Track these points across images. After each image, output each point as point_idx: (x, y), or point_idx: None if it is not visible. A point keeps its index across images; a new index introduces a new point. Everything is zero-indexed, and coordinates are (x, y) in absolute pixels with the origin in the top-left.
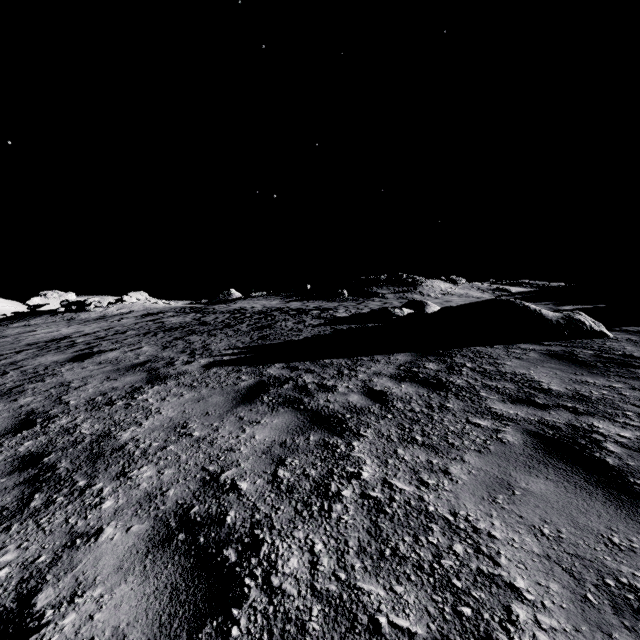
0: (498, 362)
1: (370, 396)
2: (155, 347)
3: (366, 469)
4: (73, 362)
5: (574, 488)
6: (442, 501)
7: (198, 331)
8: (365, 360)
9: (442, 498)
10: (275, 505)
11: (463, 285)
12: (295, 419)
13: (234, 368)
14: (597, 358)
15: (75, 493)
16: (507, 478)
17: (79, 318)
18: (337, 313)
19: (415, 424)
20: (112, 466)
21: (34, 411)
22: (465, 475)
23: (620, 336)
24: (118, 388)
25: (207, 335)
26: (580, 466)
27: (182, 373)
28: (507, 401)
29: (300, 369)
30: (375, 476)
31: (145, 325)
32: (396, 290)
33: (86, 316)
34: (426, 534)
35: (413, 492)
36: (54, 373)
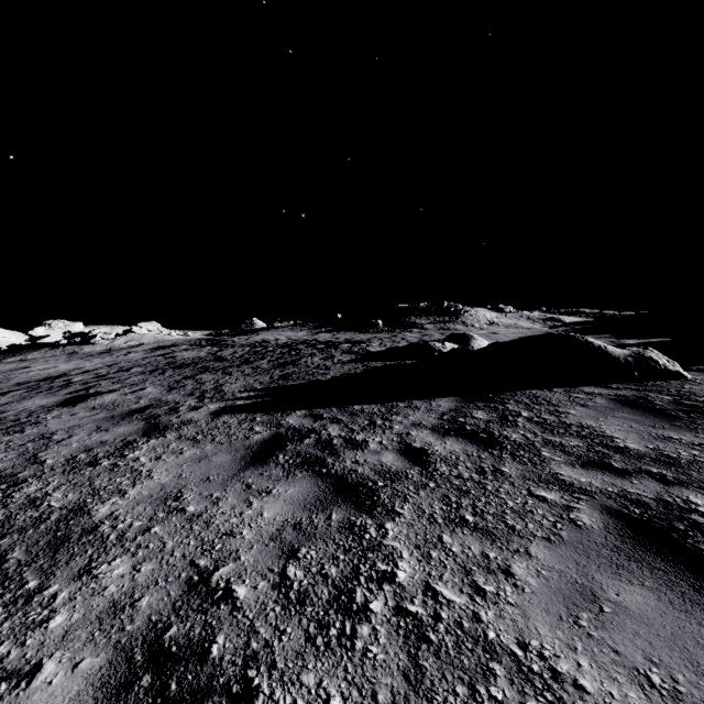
0: (559, 410)
1: (408, 456)
2: (160, 388)
3: (402, 566)
4: (63, 407)
5: (683, 602)
6: (505, 622)
7: (212, 368)
8: (402, 406)
9: (505, 617)
10: (280, 626)
11: (511, 314)
12: (315, 488)
13: (248, 416)
14: (677, 406)
15: (19, 601)
16: (590, 584)
17: (82, 352)
18: (370, 347)
19: (464, 497)
20: (76, 557)
21: (0, 473)
22: (533, 578)
23: (700, 377)
24: (107, 442)
25: (221, 373)
26: (684, 565)
27: (186, 422)
28: (576, 464)
29: (325, 418)
30: (414, 578)
31: (154, 361)
32: (436, 320)
33: (90, 349)
34: (486, 681)
35: (465, 606)
36: (37, 421)
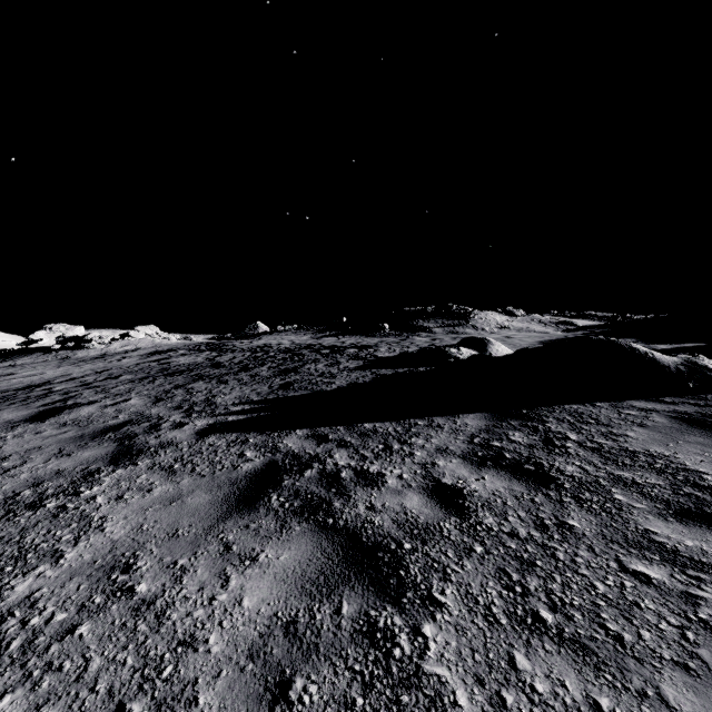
0: (614, 432)
1: (438, 498)
2: (146, 399)
3: None
4: (30, 422)
5: None
6: None
7: (207, 376)
8: (421, 425)
9: None
10: None
11: (522, 317)
12: (317, 552)
13: (239, 436)
14: None
15: None
16: None
17: (75, 357)
18: (378, 352)
19: (529, 573)
20: None
21: None
22: None
23: None
24: (64, 472)
25: (216, 382)
26: None
27: (165, 444)
28: (668, 515)
29: (330, 440)
30: None
31: (147, 367)
32: (445, 323)
33: (84, 354)
34: None
35: None
36: None
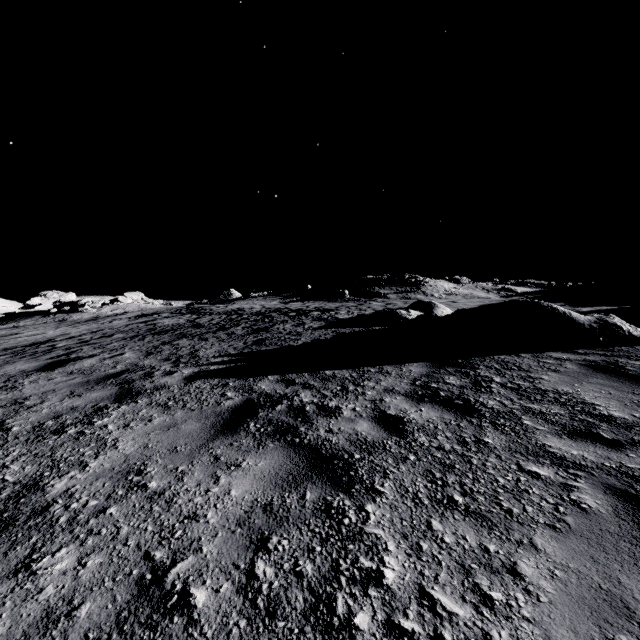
0: (532, 376)
1: (383, 424)
2: (138, 353)
3: (389, 563)
4: (42, 372)
5: None
6: None
7: (189, 334)
8: (373, 372)
9: (524, 639)
10: None
11: (467, 285)
12: (287, 461)
13: (220, 381)
14: None
15: None
16: (618, 591)
17: (71, 319)
18: (339, 314)
19: (449, 472)
20: (17, 546)
21: None
22: (547, 581)
23: None
24: (78, 408)
25: (198, 339)
26: None
27: (159, 387)
28: (562, 434)
29: (297, 383)
30: (405, 579)
31: (135, 327)
32: (399, 290)
33: (78, 317)
34: None
35: (471, 621)
36: (14, 386)
